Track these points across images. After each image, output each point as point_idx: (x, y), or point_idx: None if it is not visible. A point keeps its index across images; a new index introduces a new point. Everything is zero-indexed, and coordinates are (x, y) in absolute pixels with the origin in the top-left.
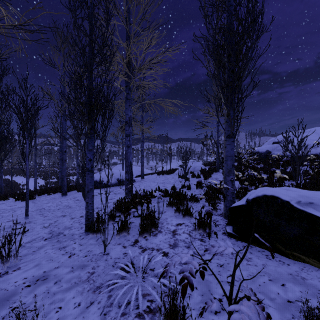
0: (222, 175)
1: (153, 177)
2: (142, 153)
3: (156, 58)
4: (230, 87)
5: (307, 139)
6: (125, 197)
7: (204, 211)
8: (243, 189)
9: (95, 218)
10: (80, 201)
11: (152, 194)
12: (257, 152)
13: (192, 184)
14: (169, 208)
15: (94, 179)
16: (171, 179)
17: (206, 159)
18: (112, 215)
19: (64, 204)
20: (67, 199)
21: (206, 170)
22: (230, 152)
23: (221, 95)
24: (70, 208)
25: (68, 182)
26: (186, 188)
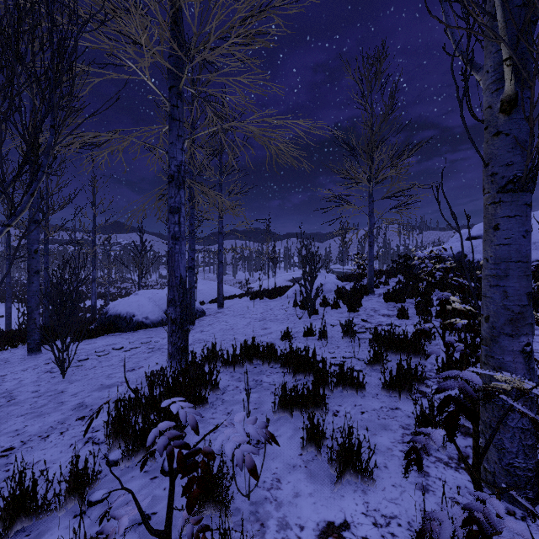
0: (383, 302)
1: (242, 304)
2: (219, 257)
3: (244, 4)
4: (518, 1)
5: (536, 231)
6: (167, 365)
7: (395, 438)
8: (469, 348)
9: (38, 467)
10: (53, 374)
11: (234, 358)
12: (440, 255)
13: (327, 324)
14: (283, 418)
15: (115, 311)
16: (278, 311)
17: (342, 269)
18: (78, 477)
19: (4, 388)
20: (25, 369)
21: (345, 289)
22: (519, 246)
23: (497, 15)
24: (6, 407)
25: (85, 311)
26: (315, 336)
